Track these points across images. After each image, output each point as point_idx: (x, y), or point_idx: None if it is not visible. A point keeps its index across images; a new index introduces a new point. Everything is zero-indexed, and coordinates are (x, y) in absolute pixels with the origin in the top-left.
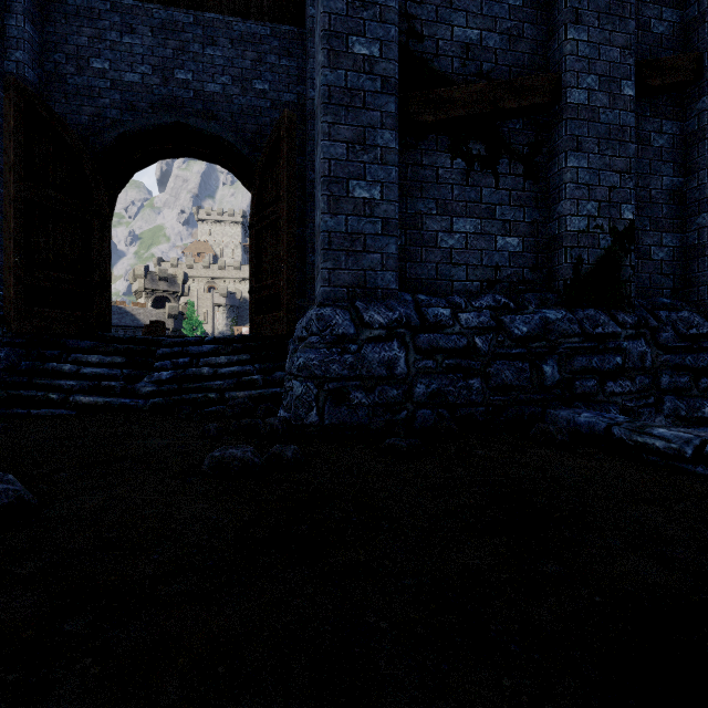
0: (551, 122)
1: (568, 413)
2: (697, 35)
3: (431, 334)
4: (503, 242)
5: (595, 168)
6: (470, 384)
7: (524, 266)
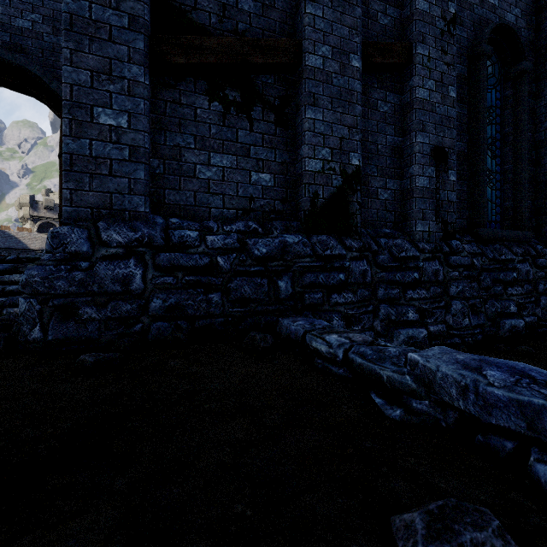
0: (297, 81)
1: (288, 321)
2: (409, 30)
3: (173, 253)
4: (257, 177)
5: (329, 121)
6: (210, 298)
7: (276, 198)
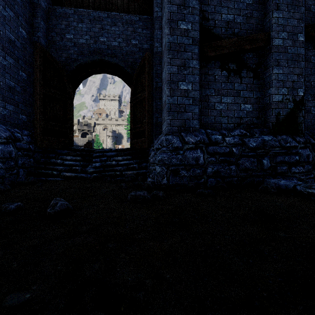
0: (265, 53)
1: (275, 180)
2: None
3: (214, 146)
4: (244, 107)
5: (286, 73)
6: (231, 168)
7: (253, 117)
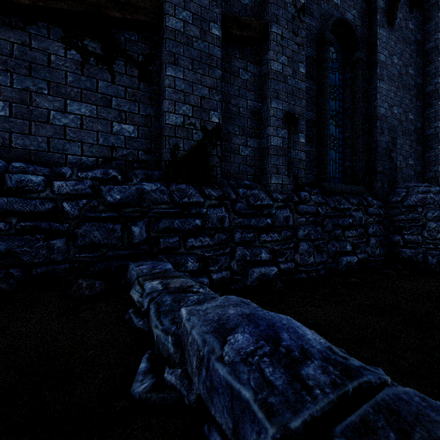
0: (161, 41)
1: (134, 266)
2: (266, 11)
3: (6, 198)
4: (120, 128)
5: (190, 81)
6: (52, 244)
7: (139, 148)
